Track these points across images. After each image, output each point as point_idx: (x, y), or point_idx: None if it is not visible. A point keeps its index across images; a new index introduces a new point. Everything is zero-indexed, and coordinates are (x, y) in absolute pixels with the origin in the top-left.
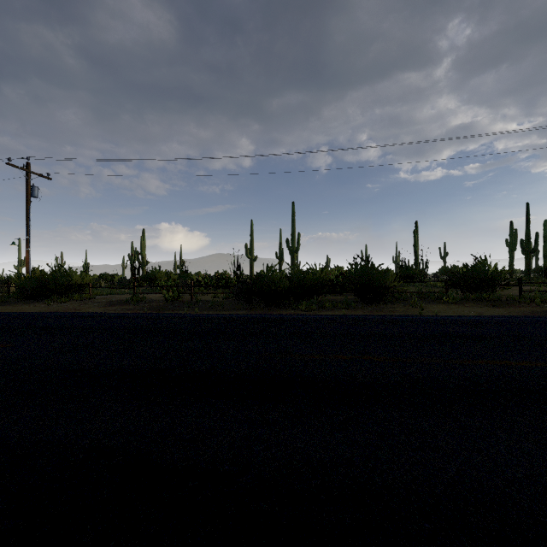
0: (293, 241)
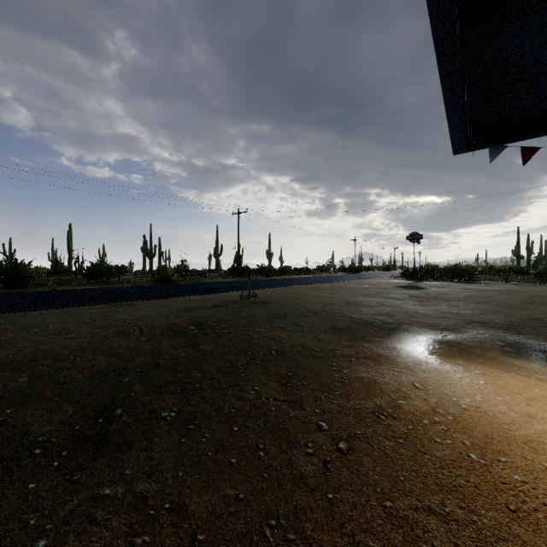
0: None
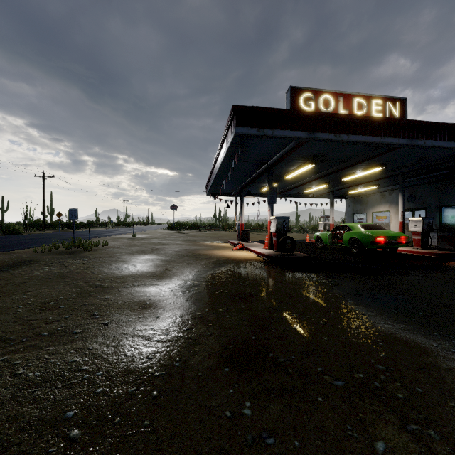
0: None
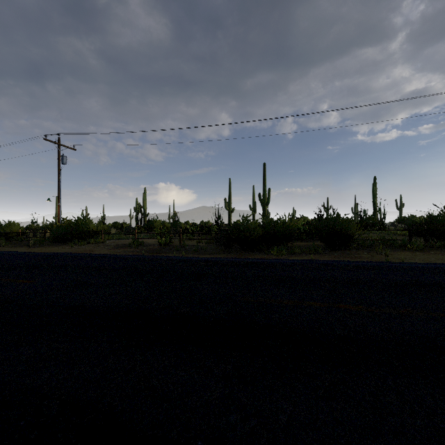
0: (264, 195)
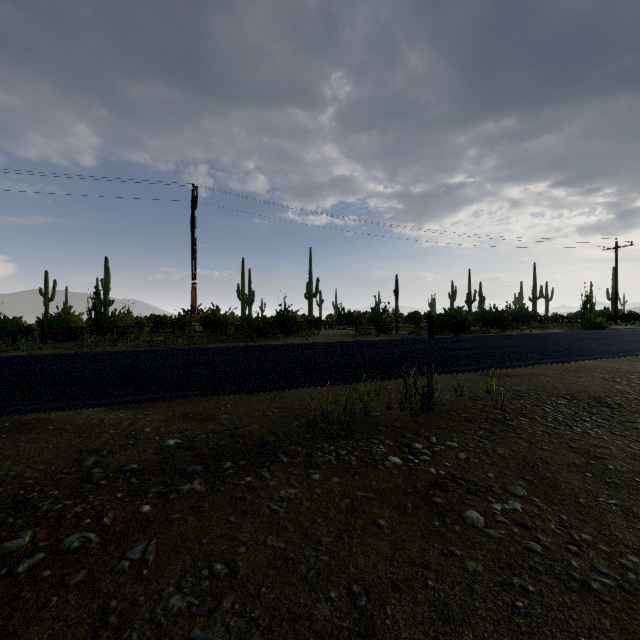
0: (311, 285)
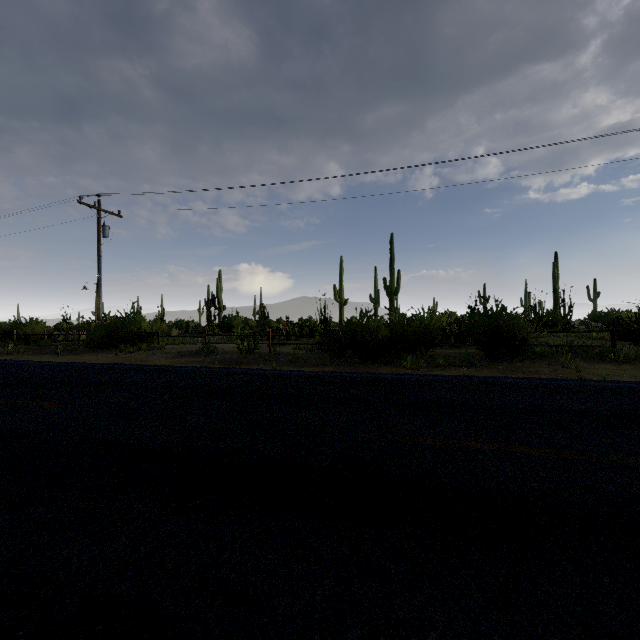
0: (392, 280)
